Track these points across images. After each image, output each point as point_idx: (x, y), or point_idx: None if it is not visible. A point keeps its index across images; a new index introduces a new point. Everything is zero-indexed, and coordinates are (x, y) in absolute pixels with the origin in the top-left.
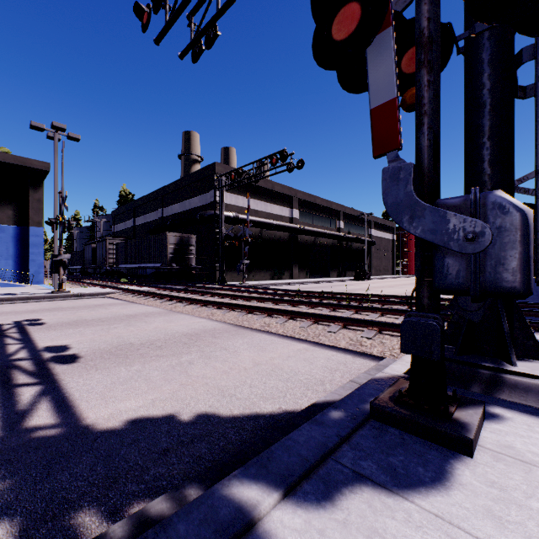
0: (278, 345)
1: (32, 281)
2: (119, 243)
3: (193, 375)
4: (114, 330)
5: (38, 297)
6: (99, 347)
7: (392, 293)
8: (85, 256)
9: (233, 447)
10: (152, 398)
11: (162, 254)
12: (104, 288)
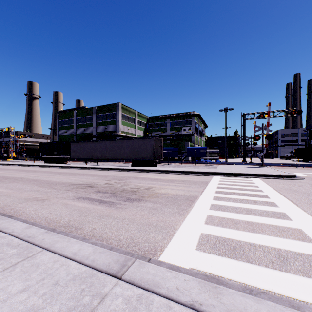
0: None
1: None
2: None
3: None
4: None
5: None
6: None
7: None
8: None
9: None
10: None
11: (1, 152)
12: None
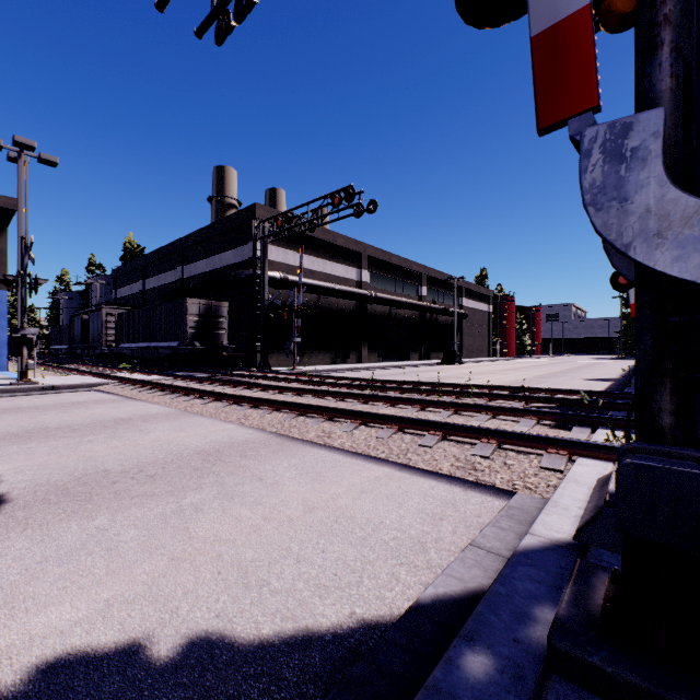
0: (344, 470)
1: None
2: (120, 314)
3: (197, 536)
4: (87, 446)
5: None
6: (49, 479)
7: (494, 382)
8: (73, 331)
9: None
10: (106, 598)
11: (180, 329)
12: (94, 377)
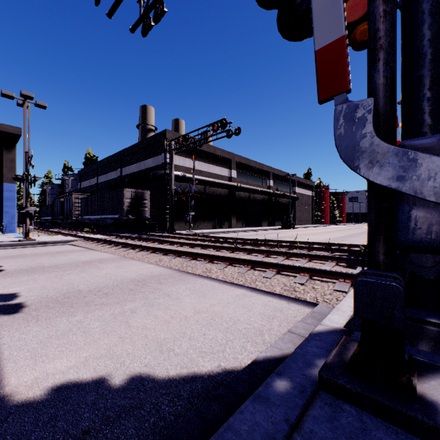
0: (218, 291)
1: (5, 230)
2: (83, 198)
3: (133, 325)
4: (67, 277)
5: (5, 245)
6: (48, 295)
7: (313, 240)
8: (55, 208)
9: (165, 425)
10: (85, 356)
11: (119, 207)
12: (68, 236)
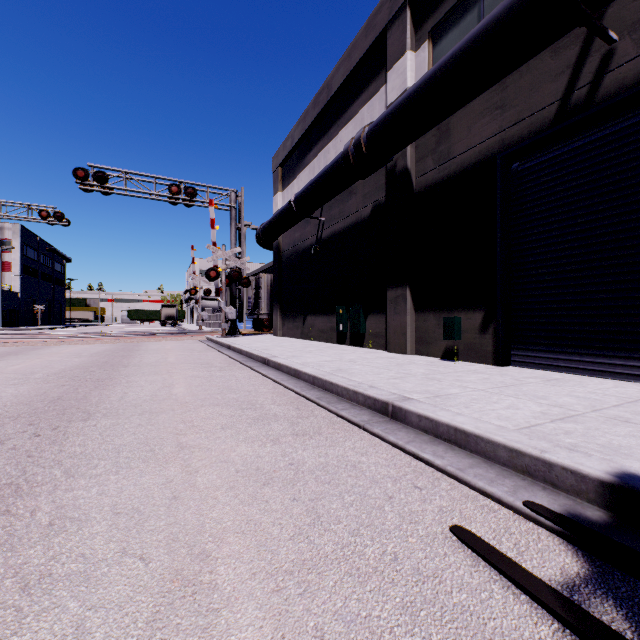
0: None
1: None
2: None
3: None
4: None
5: None
6: None
7: None
8: None
9: None
10: None
11: None
12: None
